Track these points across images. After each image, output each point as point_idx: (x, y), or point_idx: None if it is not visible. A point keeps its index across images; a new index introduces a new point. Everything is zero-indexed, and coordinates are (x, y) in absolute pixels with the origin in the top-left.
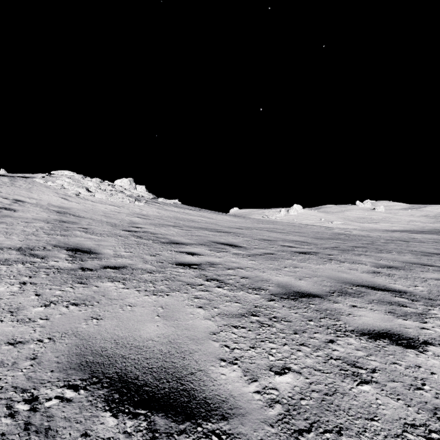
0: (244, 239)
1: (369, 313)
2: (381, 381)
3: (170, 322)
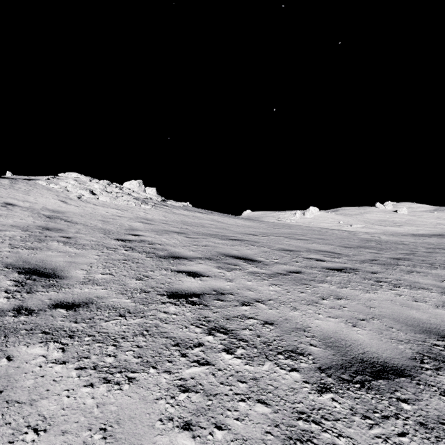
0: (260, 250)
1: None
2: None
3: None
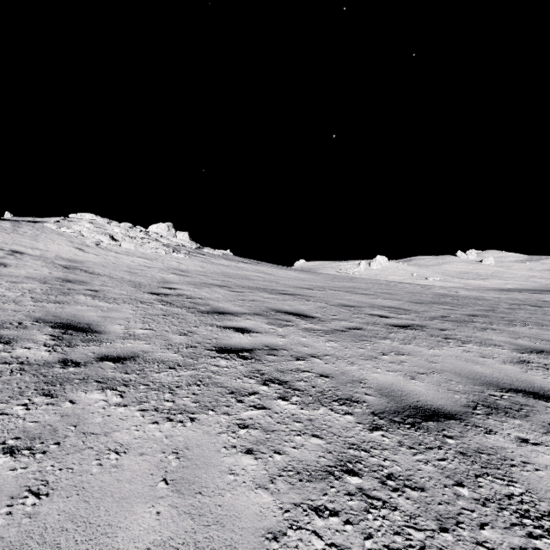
0: (316, 305)
1: None
2: None
3: (186, 501)
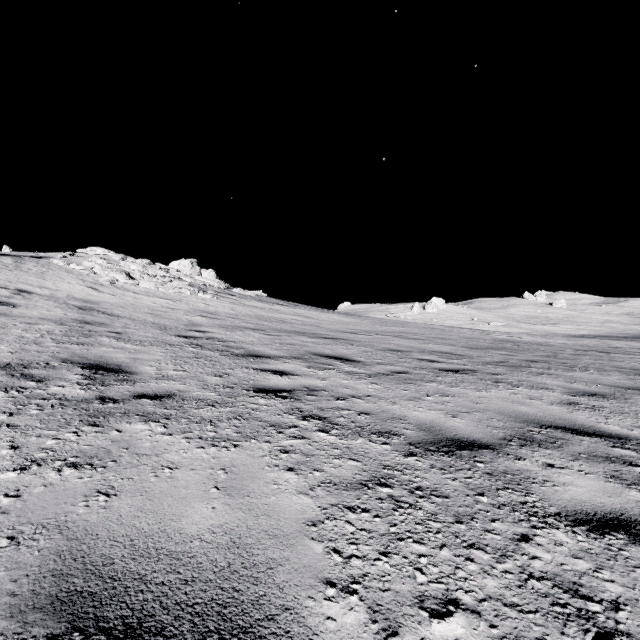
0: (361, 349)
1: (579, 479)
2: (637, 633)
3: (237, 501)
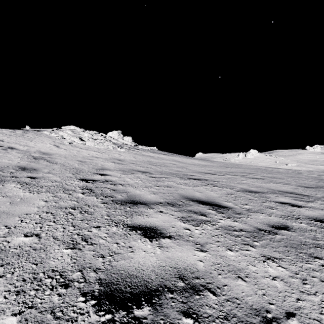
0: (224, 191)
1: None
2: None
3: None
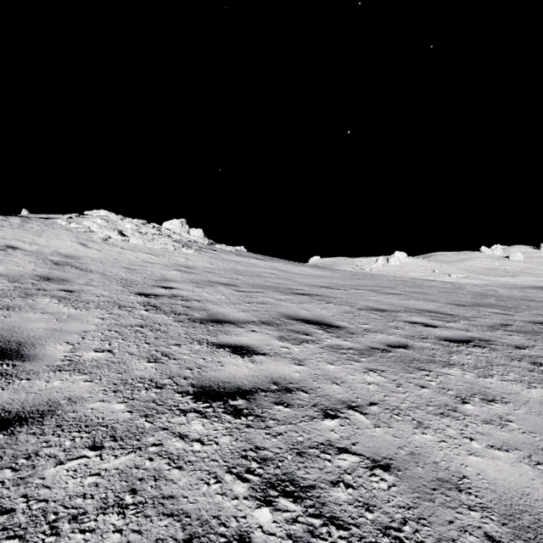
0: (340, 309)
1: None
2: None
3: None
